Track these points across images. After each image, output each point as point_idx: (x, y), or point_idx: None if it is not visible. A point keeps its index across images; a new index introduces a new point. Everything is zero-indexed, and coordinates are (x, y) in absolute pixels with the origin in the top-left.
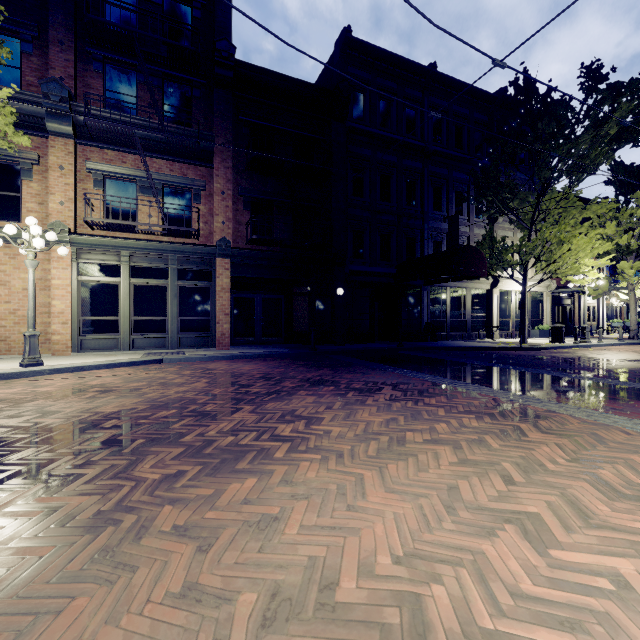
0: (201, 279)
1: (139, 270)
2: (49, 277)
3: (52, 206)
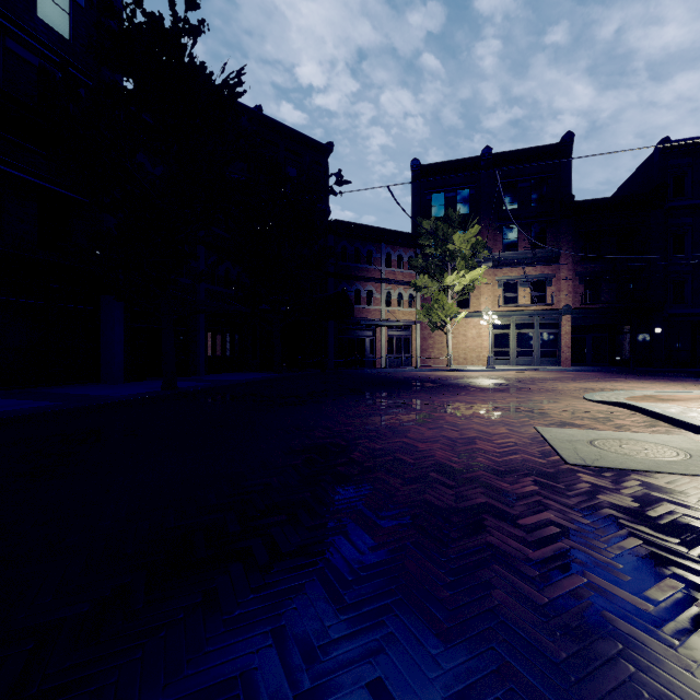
0: (552, 328)
1: (519, 325)
2: (481, 332)
3: (482, 300)
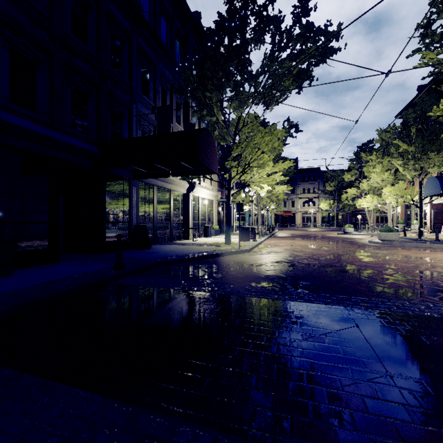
0: None
1: None
2: None
3: None
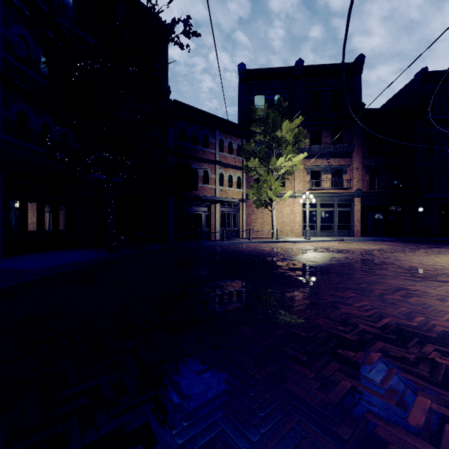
0: (346, 207)
1: (322, 205)
2: (293, 209)
3: (295, 184)
